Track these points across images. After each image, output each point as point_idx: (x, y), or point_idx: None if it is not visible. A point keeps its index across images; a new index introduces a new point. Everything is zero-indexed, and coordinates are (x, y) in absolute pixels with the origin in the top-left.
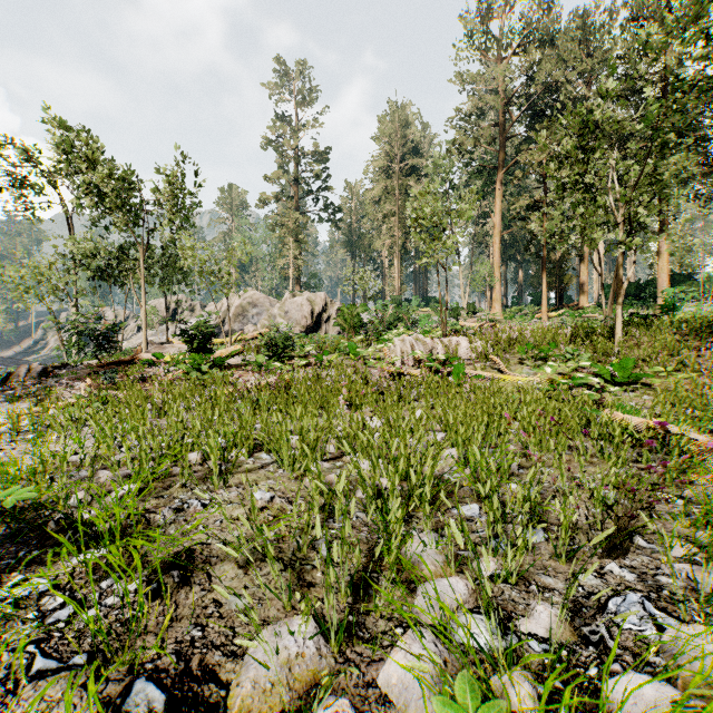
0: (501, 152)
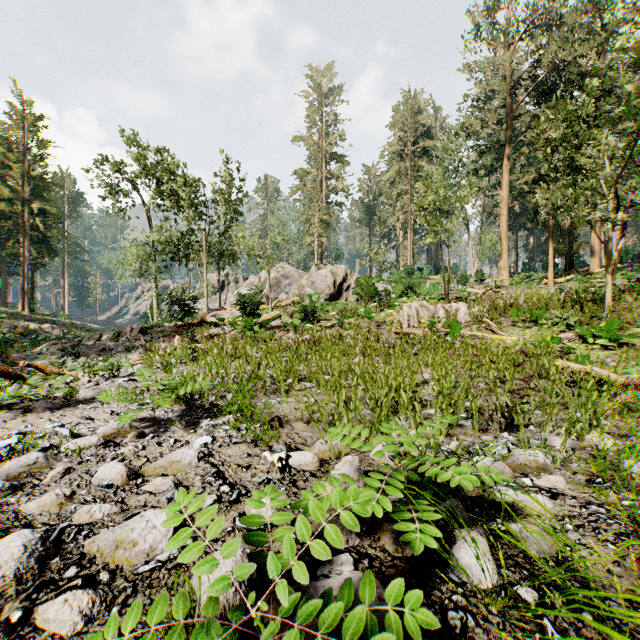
0: (509, 130)
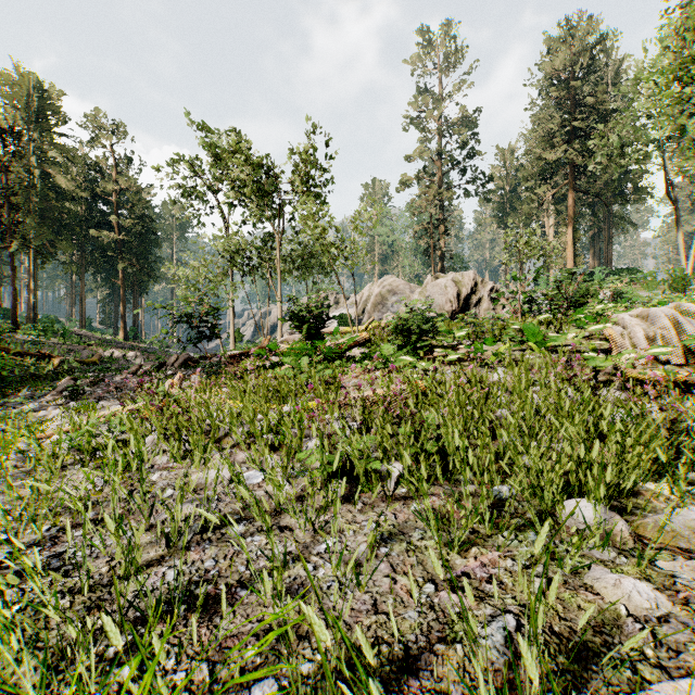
0: None
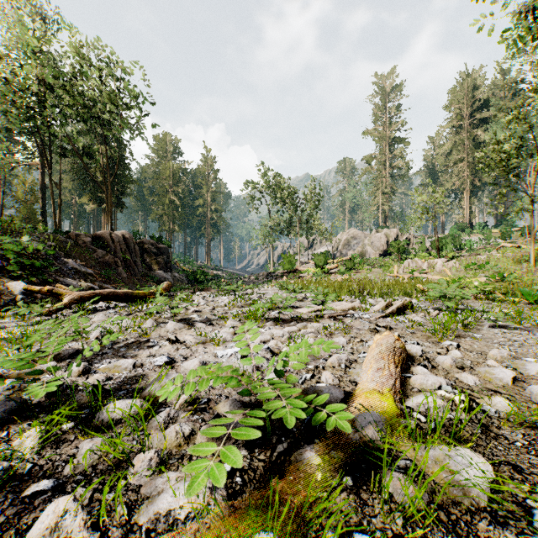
0: None
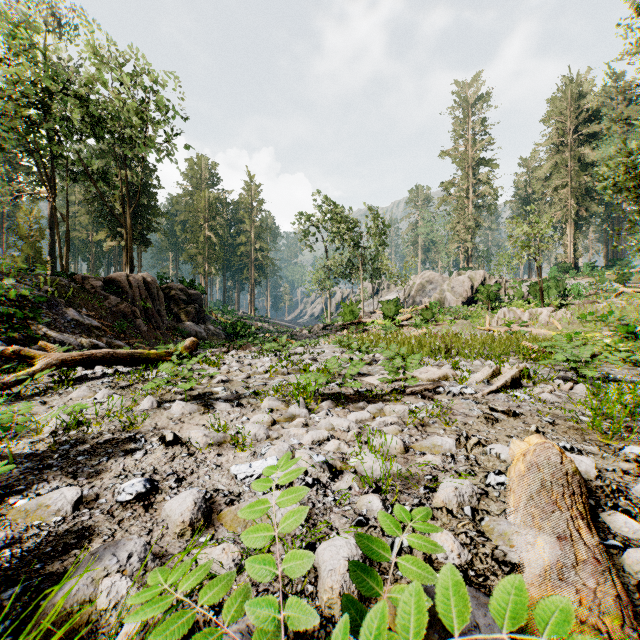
0: None
